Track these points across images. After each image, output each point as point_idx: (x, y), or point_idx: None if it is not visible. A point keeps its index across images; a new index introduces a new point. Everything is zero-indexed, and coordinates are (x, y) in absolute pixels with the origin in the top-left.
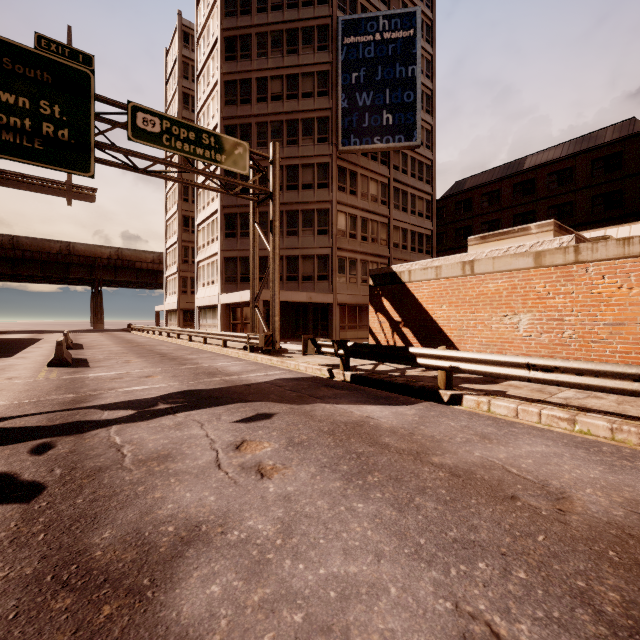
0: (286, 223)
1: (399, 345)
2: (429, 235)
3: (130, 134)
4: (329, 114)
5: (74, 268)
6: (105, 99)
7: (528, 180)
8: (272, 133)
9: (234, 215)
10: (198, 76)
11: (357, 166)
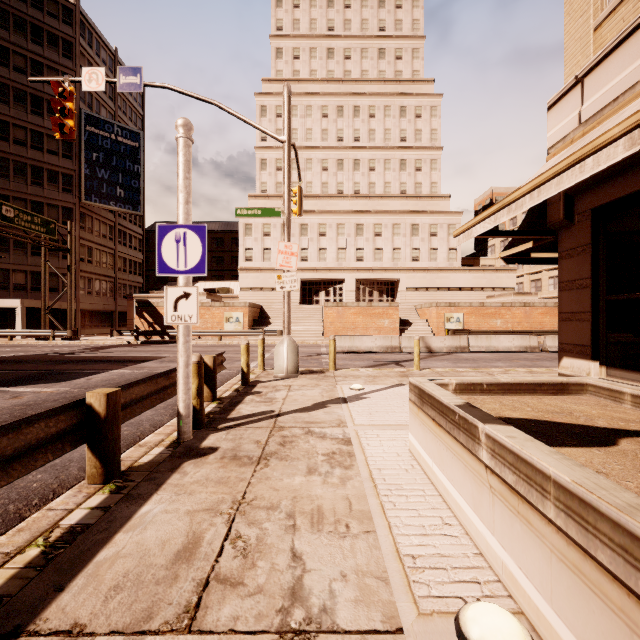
0: (31, 245)
1: None
2: (141, 263)
3: None
4: (73, 173)
5: None
6: None
7: None
8: (15, 170)
9: None
10: None
11: (93, 212)
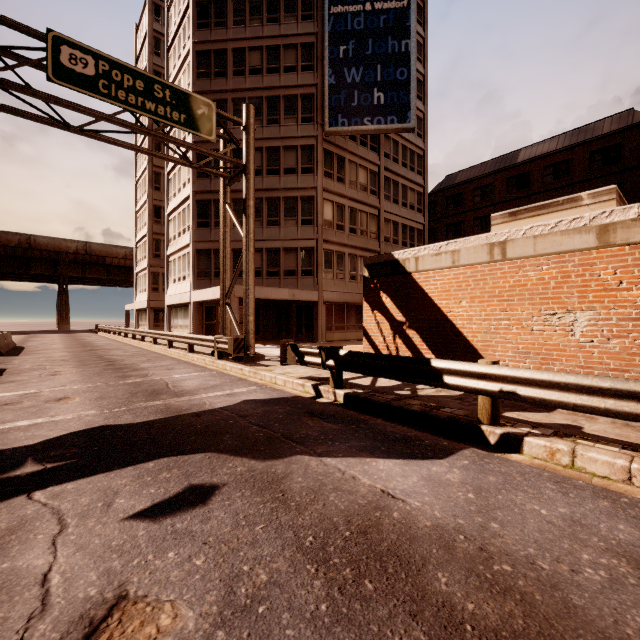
0: (266, 212)
1: (403, 351)
2: (421, 229)
3: (50, 73)
4: (314, 91)
5: (36, 263)
6: (13, 23)
7: (522, 173)
8: None
9: (207, 202)
10: (169, 49)
11: (345, 151)
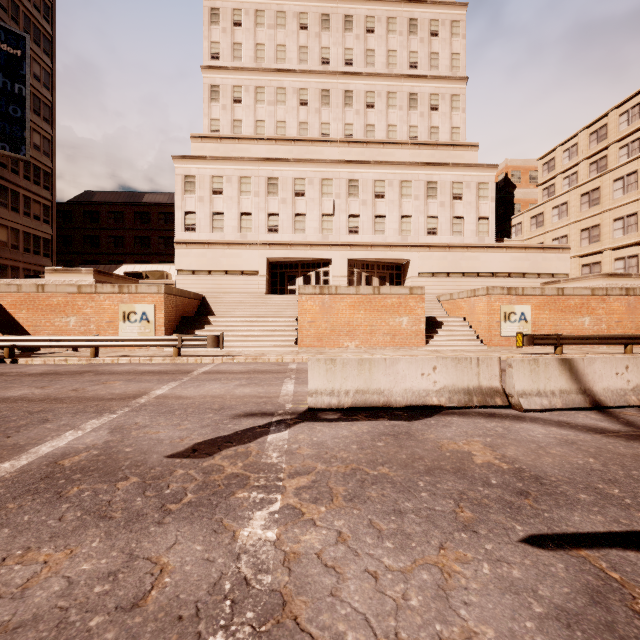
0: None
1: None
2: (49, 239)
3: None
4: None
5: None
6: None
7: (145, 212)
8: None
9: None
10: None
11: None
